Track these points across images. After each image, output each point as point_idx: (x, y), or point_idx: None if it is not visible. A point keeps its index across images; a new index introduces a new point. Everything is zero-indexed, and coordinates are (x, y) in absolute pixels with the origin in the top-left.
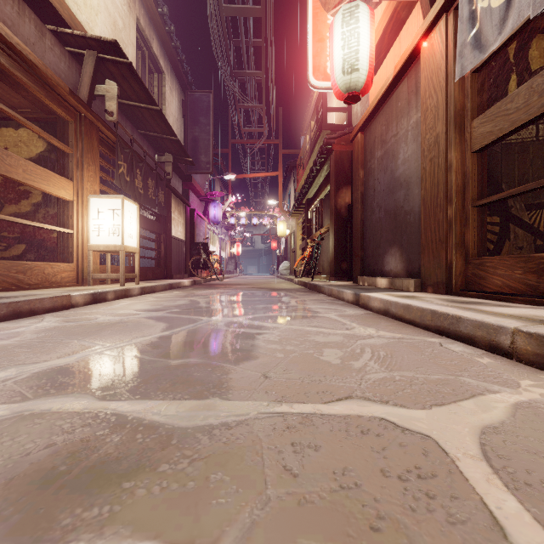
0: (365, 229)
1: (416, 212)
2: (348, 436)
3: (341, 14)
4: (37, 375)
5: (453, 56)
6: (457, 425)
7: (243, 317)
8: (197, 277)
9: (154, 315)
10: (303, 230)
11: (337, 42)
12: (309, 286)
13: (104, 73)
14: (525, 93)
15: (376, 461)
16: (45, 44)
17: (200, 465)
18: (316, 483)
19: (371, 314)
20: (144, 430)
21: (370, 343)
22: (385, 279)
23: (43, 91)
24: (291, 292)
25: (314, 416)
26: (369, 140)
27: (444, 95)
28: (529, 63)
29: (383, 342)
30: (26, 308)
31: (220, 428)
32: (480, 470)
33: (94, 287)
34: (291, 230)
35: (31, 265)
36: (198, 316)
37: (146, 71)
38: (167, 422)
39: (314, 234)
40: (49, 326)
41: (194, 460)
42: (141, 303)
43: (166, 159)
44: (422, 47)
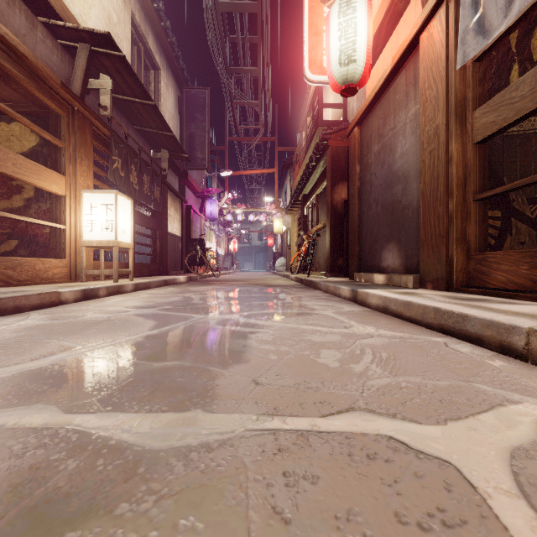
0: (362, 224)
1: (414, 207)
2: (351, 462)
3: (337, 4)
4: (3, 381)
5: (454, 44)
6: (480, 446)
7: (236, 314)
8: (193, 273)
9: (144, 312)
10: (299, 227)
11: (333, 33)
12: (305, 283)
13: (98, 67)
14: (531, 79)
15: (387, 499)
16: (36, 36)
17: (168, 505)
18: (314, 534)
19: (369, 311)
20: (107, 453)
21: (370, 343)
22: (382, 275)
23: (34, 83)
24: (286, 289)
25: (311, 433)
26: (366, 135)
27: (444, 85)
28: (532, 52)
29: (384, 341)
30: (11, 305)
31: (199, 451)
32: (520, 513)
33: (87, 283)
34: (287, 227)
35: (20, 261)
36: (190, 313)
37: (142, 67)
38: (137, 442)
39: (310, 230)
40: (32, 324)
41: (161, 497)
42: (133, 300)
43: (161, 155)
44: (420, 37)
